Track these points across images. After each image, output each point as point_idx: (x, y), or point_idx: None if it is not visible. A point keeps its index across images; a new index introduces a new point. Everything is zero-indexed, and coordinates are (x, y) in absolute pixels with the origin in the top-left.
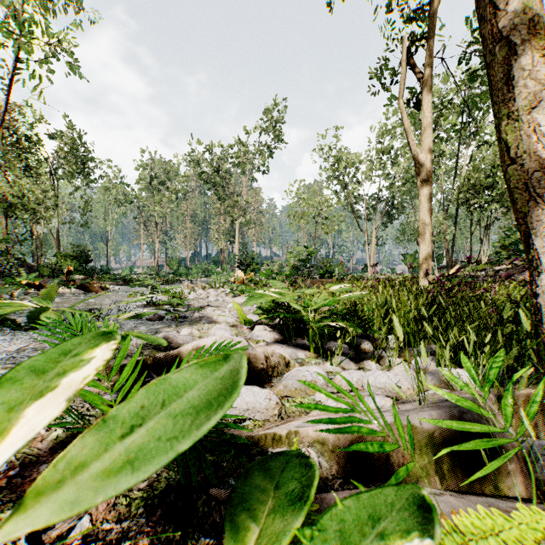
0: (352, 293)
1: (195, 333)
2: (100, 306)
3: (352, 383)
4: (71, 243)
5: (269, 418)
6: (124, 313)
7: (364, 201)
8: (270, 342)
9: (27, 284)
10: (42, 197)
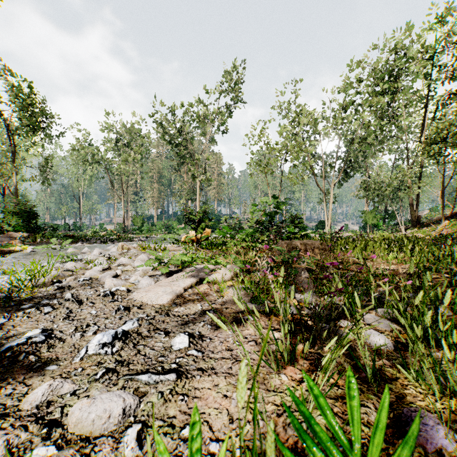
0: None
1: None
2: None
3: None
4: (16, 198)
5: None
6: None
7: (322, 159)
8: None
9: None
10: None
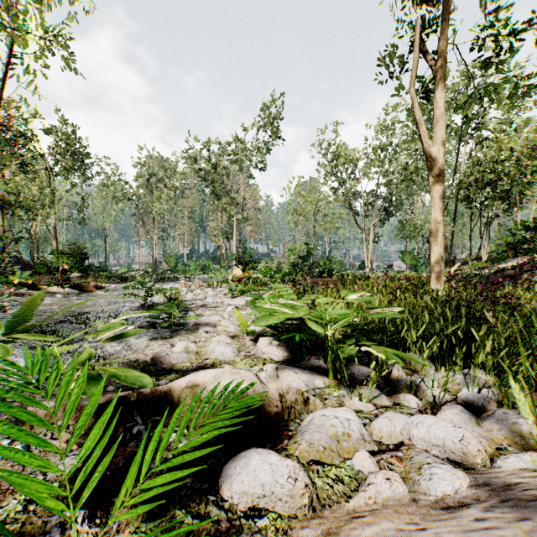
0: (380, 308)
1: (191, 347)
2: (92, 309)
3: (396, 435)
4: (67, 241)
5: (296, 511)
6: (105, 332)
7: (362, 198)
8: (280, 366)
9: (20, 284)
10: (38, 194)
